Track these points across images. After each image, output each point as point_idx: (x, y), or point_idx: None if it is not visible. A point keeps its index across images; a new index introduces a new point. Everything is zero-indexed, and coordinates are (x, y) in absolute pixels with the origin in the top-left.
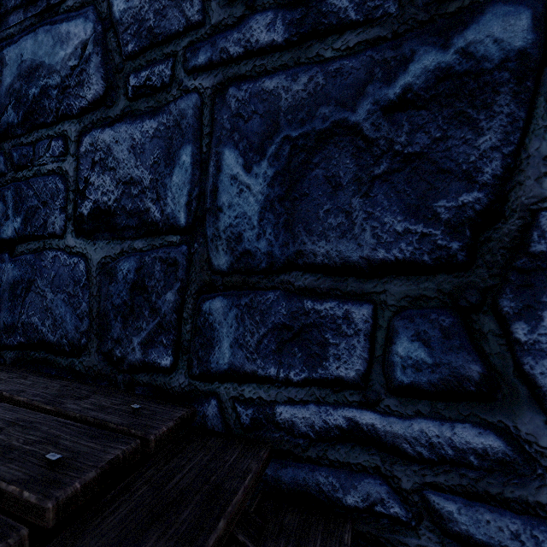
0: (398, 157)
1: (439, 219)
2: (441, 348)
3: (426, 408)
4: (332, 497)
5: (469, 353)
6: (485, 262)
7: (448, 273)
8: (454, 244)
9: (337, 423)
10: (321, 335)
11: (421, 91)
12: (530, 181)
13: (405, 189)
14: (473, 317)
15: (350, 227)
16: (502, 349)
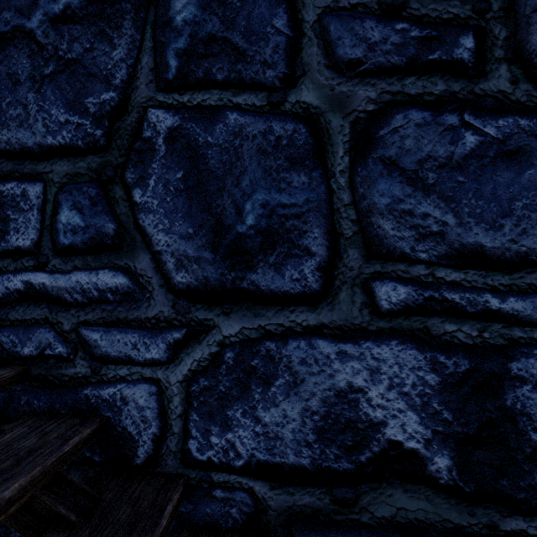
0: (62, 61)
1: (89, 112)
2: (90, 213)
3: (80, 262)
4: (12, 352)
5: (108, 215)
6: (117, 146)
7: (94, 155)
8: (98, 131)
9: (16, 287)
10: (4, 212)
11: (77, 10)
12: (143, 86)
13: (66, 87)
14: (110, 187)
15: (27, 118)
16: (127, 210)
